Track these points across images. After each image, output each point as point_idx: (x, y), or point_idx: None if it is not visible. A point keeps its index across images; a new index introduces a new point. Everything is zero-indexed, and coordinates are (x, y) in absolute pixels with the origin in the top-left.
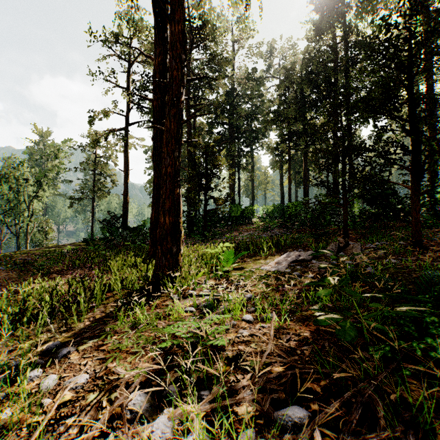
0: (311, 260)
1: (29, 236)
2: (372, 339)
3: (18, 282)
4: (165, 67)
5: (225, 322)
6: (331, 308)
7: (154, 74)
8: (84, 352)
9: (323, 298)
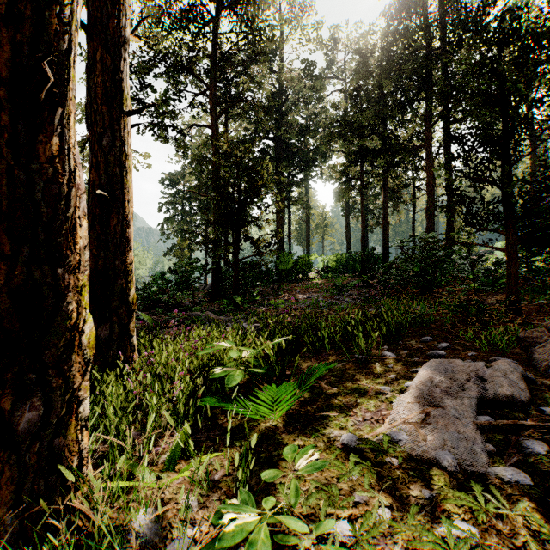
0: (531, 401)
1: None
2: None
3: None
4: None
5: None
6: None
7: None
8: None
9: None
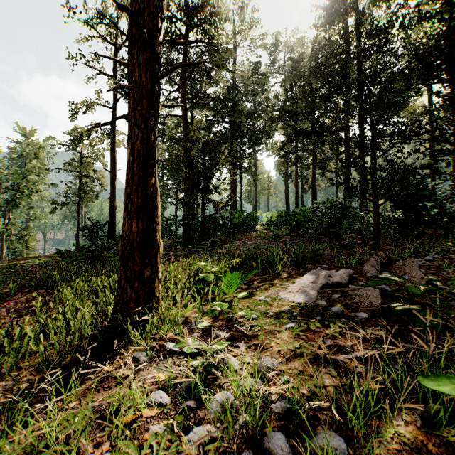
0: (348, 284)
1: (5, 246)
2: None
3: None
4: None
5: None
6: None
7: (129, 28)
8: None
9: None
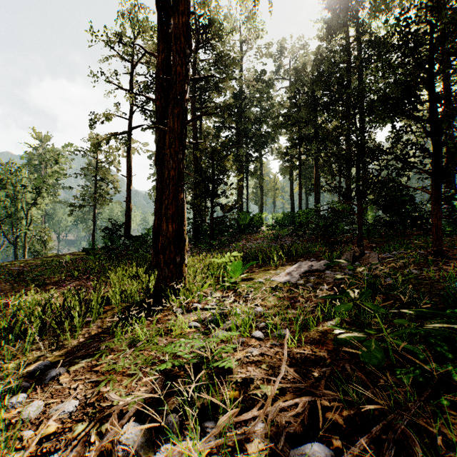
0: (324, 271)
1: (27, 245)
2: (402, 362)
3: (11, 295)
4: (168, 64)
5: (233, 339)
6: (349, 323)
7: (157, 72)
8: (75, 373)
9: (340, 312)
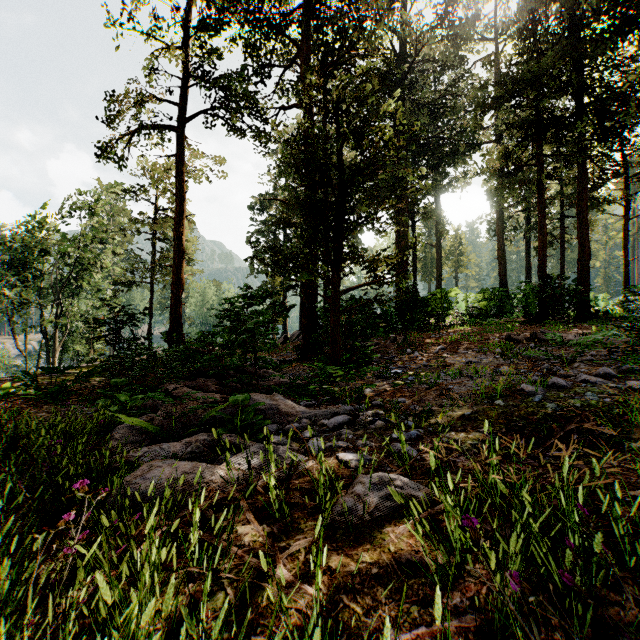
0: None
1: (57, 347)
2: None
3: None
4: None
5: None
6: None
7: None
8: None
9: None
